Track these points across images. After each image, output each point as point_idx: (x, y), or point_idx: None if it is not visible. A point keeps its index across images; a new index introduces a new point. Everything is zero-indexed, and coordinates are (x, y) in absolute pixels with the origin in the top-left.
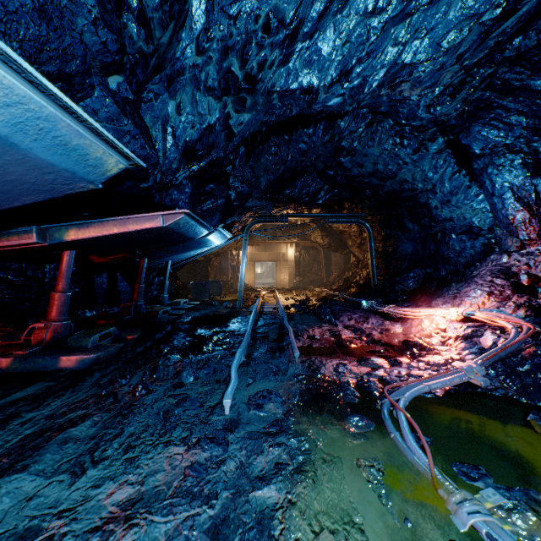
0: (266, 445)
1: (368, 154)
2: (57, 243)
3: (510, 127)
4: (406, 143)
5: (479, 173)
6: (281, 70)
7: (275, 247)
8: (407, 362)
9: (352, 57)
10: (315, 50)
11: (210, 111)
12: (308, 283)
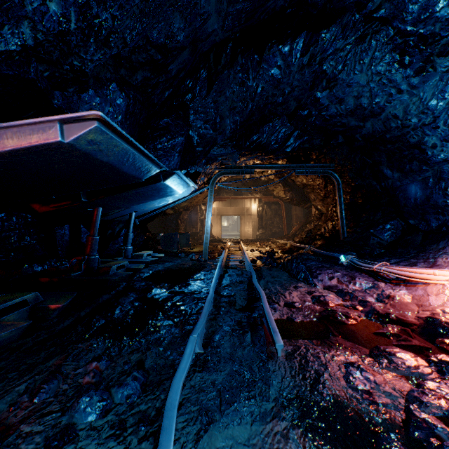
0: None
1: (353, 83)
2: None
3: None
4: (407, 61)
5: None
6: None
7: (240, 202)
8: None
9: None
10: None
11: None
12: (270, 235)
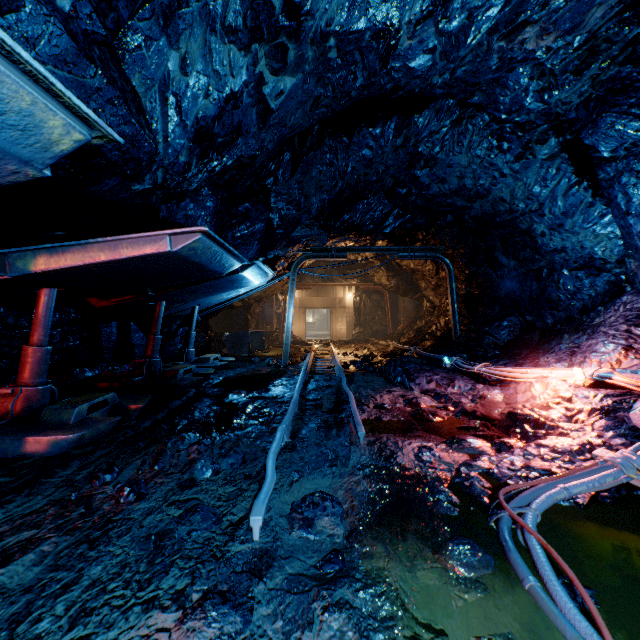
0: (318, 606)
1: (454, 164)
2: (22, 276)
3: None
4: (505, 146)
5: (608, 185)
6: None
7: (330, 290)
8: (519, 446)
9: None
10: None
11: (233, 69)
12: (371, 335)
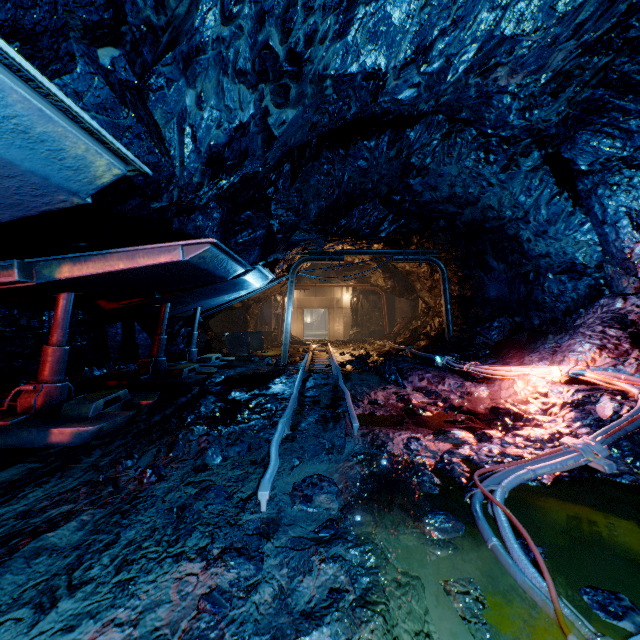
0: (316, 559)
1: (444, 173)
2: (47, 283)
3: (630, 134)
4: (492, 158)
5: (586, 196)
6: (336, 46)
7: (328, 291)
8: (498, 436)
9: (432, 28)
10: (383, 17)
11: (242, 104)
12: (368, 335)
